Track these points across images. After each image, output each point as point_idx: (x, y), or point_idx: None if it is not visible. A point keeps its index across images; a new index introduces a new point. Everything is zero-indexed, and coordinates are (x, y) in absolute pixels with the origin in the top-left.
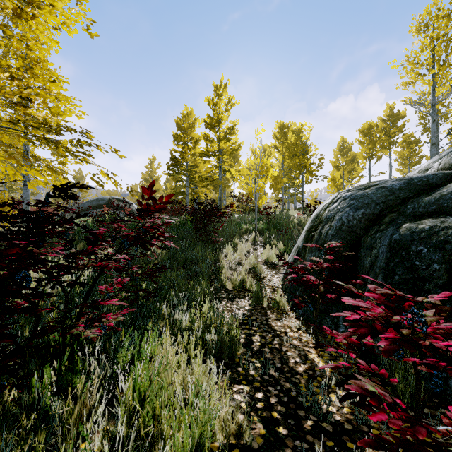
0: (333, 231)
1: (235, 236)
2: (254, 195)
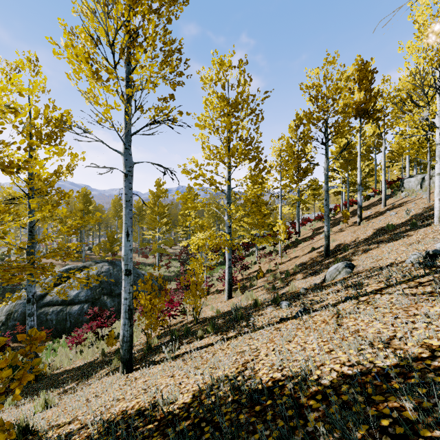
0: (20, 315)
1: None
2: None
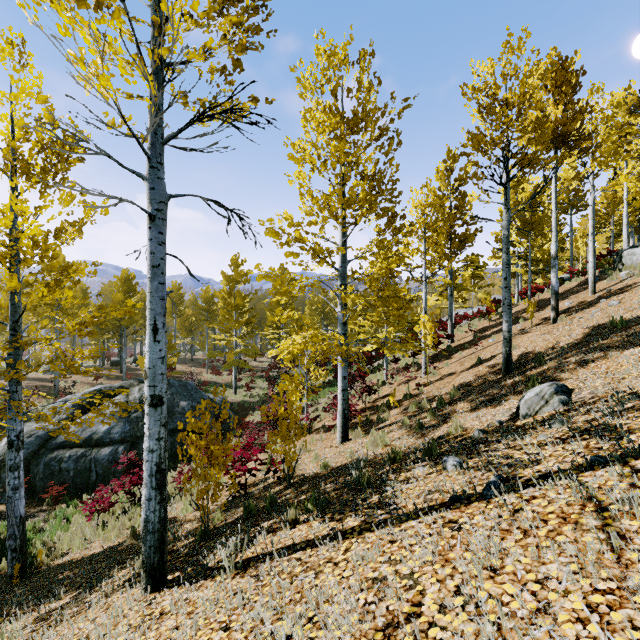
0: None
1: None
2: None
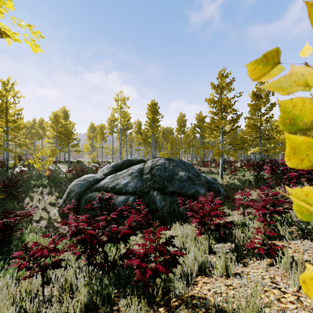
0: (74, 195)
1: (29, 191)
2: (42, 171)
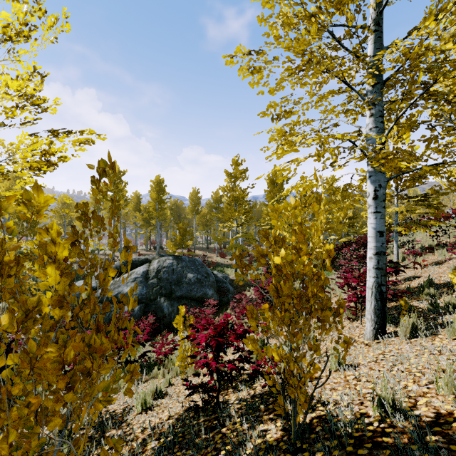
0: None
1: None
2: None
